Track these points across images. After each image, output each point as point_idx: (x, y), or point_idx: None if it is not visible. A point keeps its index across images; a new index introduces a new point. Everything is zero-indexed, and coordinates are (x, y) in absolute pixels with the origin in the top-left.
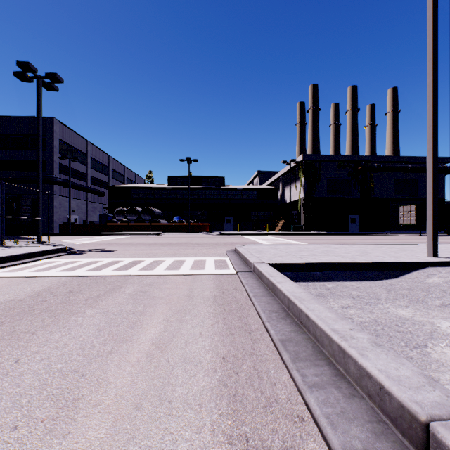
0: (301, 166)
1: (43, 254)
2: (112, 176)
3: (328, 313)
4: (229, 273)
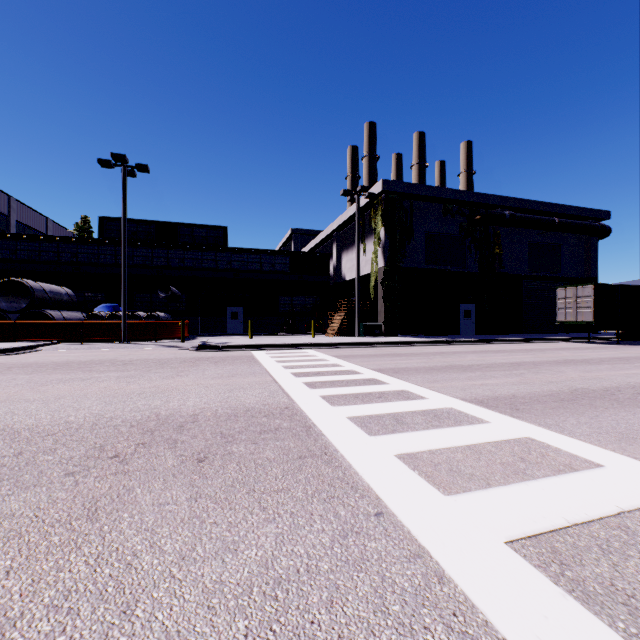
0: (379, 206)
1: None
2: None
3: None
4: None
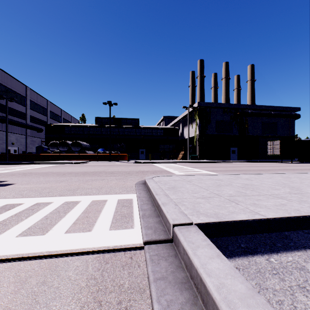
0: (197, 111)
1: None
2: (50, 117)
3: None
4: (130, 246)
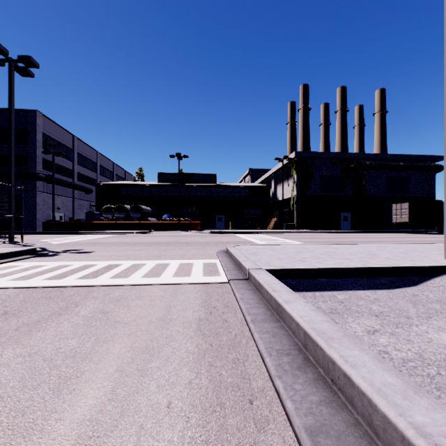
0: (294, 164)
1: (5, 257)
2: (100, 173)
3: (385, 375)
4: (219, 282)
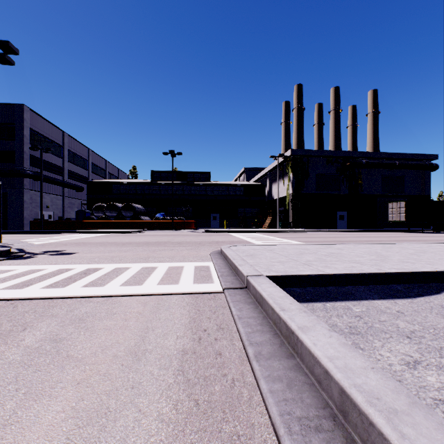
0: (290, 162)
1: None
2: (92, 171)
3: None
4: (212, 291)
